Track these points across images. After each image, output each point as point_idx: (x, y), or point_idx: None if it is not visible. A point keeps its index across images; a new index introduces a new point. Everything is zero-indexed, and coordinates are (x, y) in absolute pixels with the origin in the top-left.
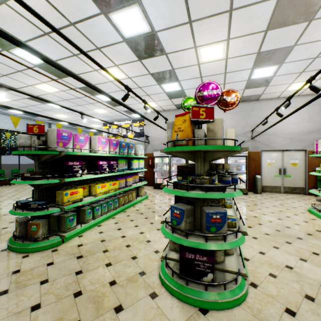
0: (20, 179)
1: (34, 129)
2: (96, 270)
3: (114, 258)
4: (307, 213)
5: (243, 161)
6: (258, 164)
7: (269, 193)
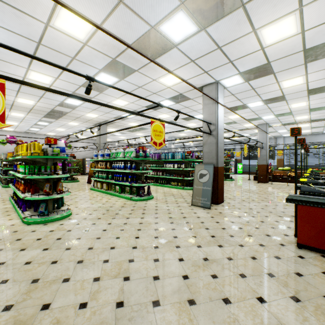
0: None
1: None
2: None
3: None
4: None
5: None
6: None
7: None
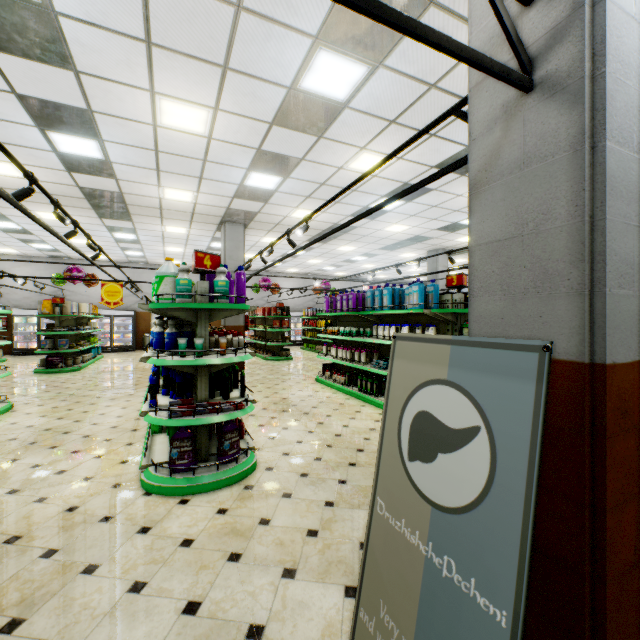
0: None
1: None
2: None
3: None
4: None
5: (132, 321)
6: (149, 323)
7: None
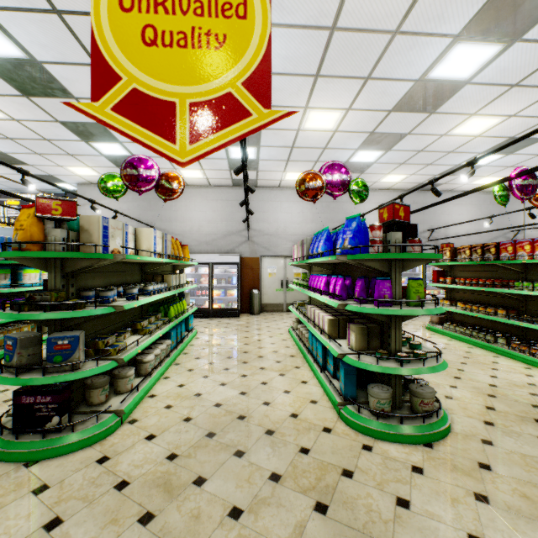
0: None
1: None
2: None
3: None
4: (285, 334)
5: (235, 271)
6: (257, 274)
7: (268, 314)
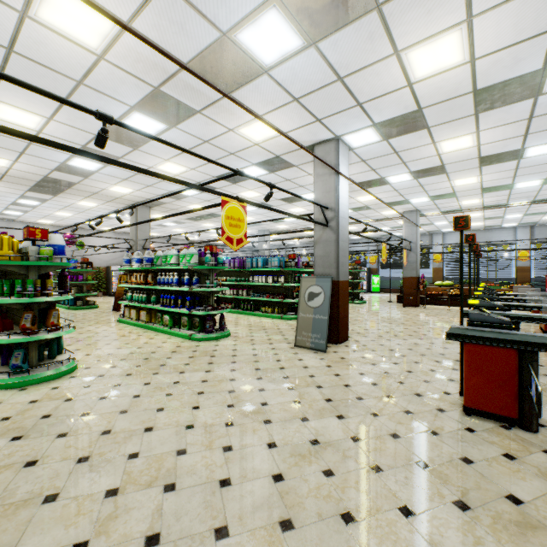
0: None
1: None
2: None
3: None
4: None
5: None
6: None
7: None
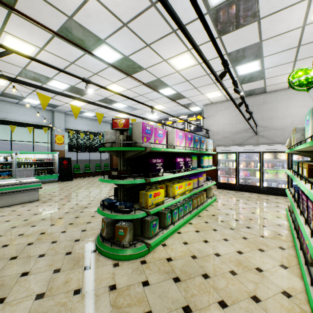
0: (106, 177)
1: (119, 123)
2: (209, 311)
3: (224, 292)
4: None
5: None
6: None
7: None
